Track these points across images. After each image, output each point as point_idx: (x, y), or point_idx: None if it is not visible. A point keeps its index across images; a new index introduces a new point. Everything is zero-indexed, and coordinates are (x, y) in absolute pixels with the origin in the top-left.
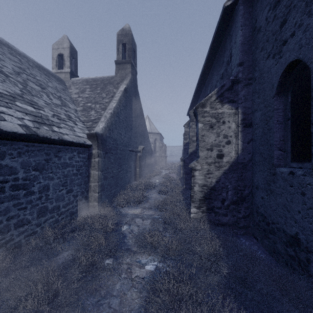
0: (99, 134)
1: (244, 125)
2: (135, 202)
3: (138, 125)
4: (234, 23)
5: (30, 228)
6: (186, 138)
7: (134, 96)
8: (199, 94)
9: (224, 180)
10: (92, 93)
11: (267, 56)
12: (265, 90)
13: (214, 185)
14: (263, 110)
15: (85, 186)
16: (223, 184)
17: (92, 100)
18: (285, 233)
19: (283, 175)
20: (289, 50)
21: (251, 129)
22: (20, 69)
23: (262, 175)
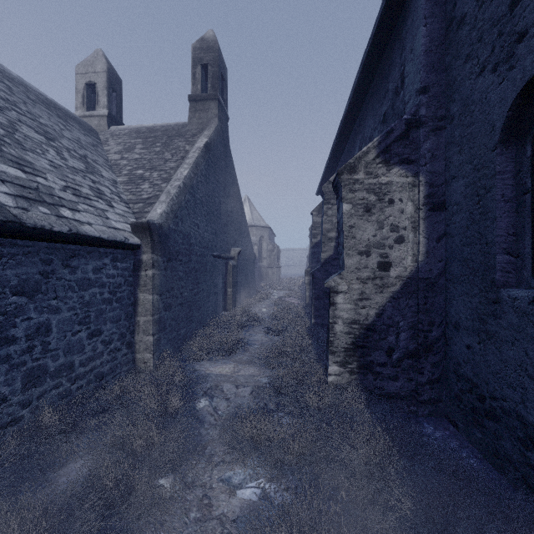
0: (155, 224)
1: (430, 207)
2: (223, 351)
3: (230, 211)
4: (410, 15)
5: (7, 412)
6: (315, 235)
7: (223, 158)
8: (339, 155)
9: (391, 311)
10: (147, 151)
11: (480, 71)
12: (476, 137)
13: (373, 320)
14: (471, 176)
15: (127, 322)
16: (390, 320)
17: (145, 164)
18: (523, 420)
19: (517, 303)
20: (532, 50)
21: (444, 215)
22: (7, 103)
23: (469, 302)
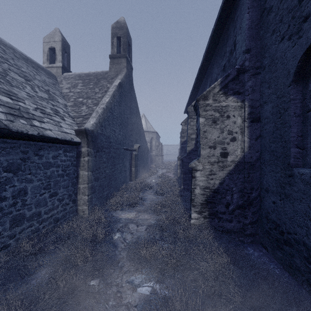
0: (89, 130)
1: (251, 120)
2: (129, 205)
3: (133, 123)
4: (239, 7)
5: (0, 241)
6: (183, 136)
7: (130, 92)
8: (197, 90)
9: (228, 181)
10: (84, 88)
11: (281, 39)
12: (278, 79)
13: (217, 187)
14: (276, 101)
15: (73, 188)
16: (228, 186)
17: (84, 95)
18: (307, 246)
19: (303, 177)
20: None
21: (259, 125)
22: (2, 58)
23: (274, 176)
